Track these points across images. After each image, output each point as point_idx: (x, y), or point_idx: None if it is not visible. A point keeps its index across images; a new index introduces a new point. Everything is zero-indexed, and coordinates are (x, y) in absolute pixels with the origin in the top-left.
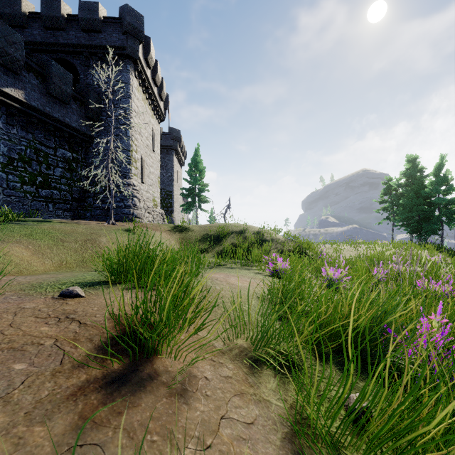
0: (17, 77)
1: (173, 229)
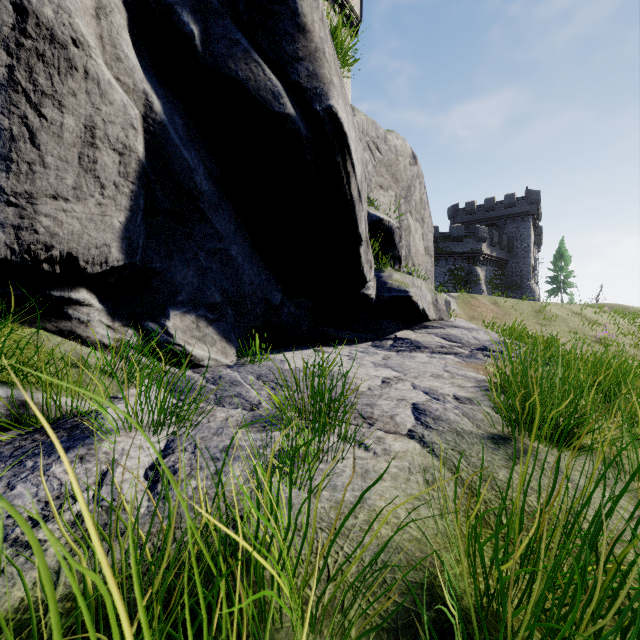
0: (494, 248)
1: None
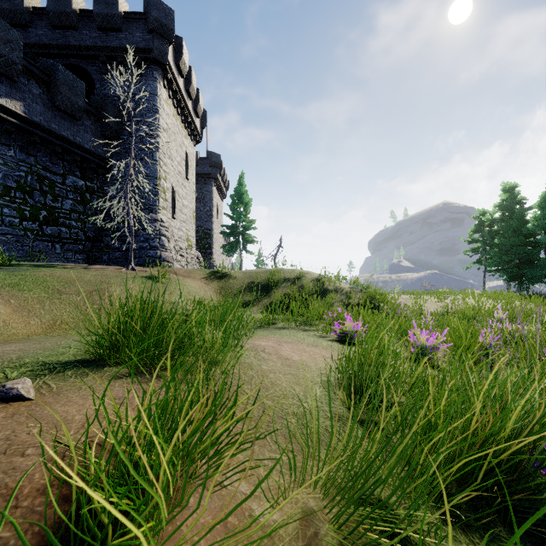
0: (14, 85)
1: (209, 276)
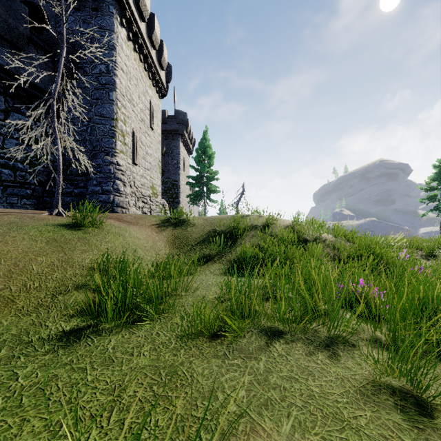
0: None
1: (163, 223)
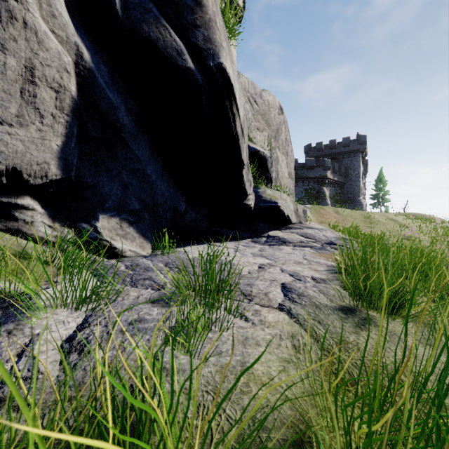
0: (335, 174)
1: None
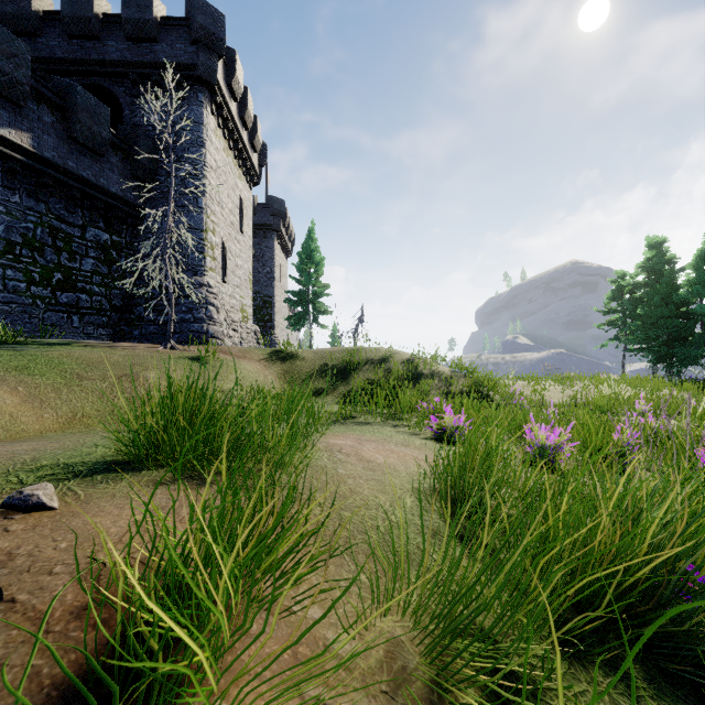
0: (19, 112)
1: (270, 357)
